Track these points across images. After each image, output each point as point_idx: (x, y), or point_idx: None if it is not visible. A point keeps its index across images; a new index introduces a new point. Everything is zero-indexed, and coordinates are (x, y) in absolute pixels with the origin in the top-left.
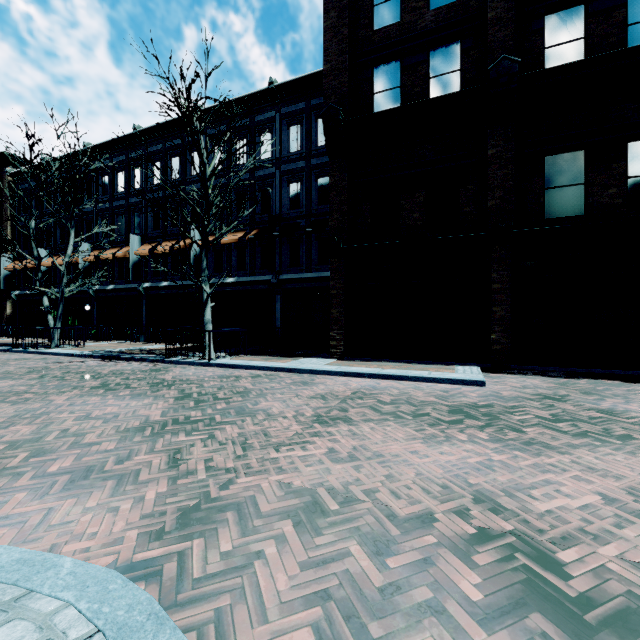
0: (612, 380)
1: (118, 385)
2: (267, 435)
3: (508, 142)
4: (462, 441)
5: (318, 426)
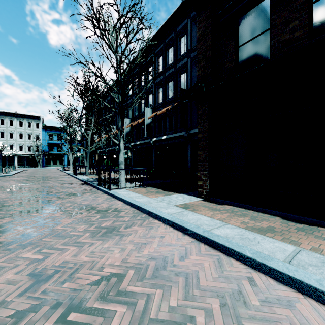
0: None
1: (16, 206)
2: None
3: None
4: None
5: None
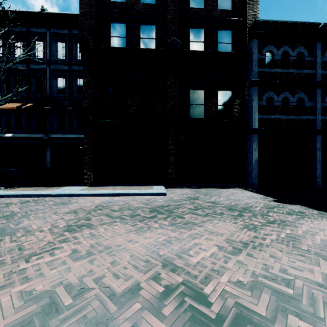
0: (213, 188)
1: None
2: (21, 249)
3: (176, 79)
4: (156, 228)
5: (67, 234)
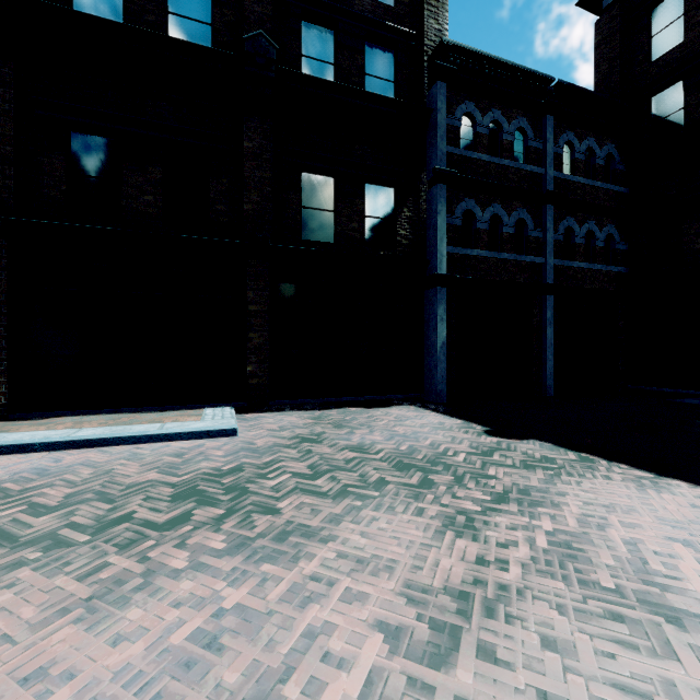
0: (356, 407)
1: None
2: None
3: (266, 140)
4: (176, 573)
5: None
